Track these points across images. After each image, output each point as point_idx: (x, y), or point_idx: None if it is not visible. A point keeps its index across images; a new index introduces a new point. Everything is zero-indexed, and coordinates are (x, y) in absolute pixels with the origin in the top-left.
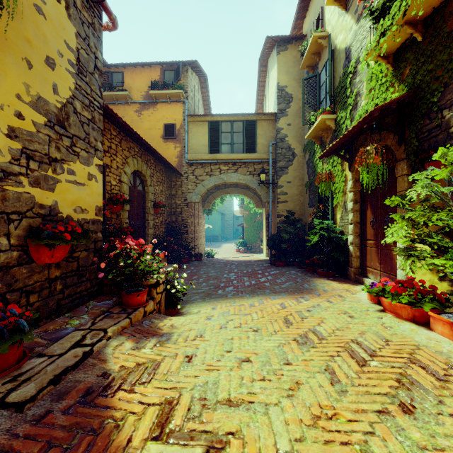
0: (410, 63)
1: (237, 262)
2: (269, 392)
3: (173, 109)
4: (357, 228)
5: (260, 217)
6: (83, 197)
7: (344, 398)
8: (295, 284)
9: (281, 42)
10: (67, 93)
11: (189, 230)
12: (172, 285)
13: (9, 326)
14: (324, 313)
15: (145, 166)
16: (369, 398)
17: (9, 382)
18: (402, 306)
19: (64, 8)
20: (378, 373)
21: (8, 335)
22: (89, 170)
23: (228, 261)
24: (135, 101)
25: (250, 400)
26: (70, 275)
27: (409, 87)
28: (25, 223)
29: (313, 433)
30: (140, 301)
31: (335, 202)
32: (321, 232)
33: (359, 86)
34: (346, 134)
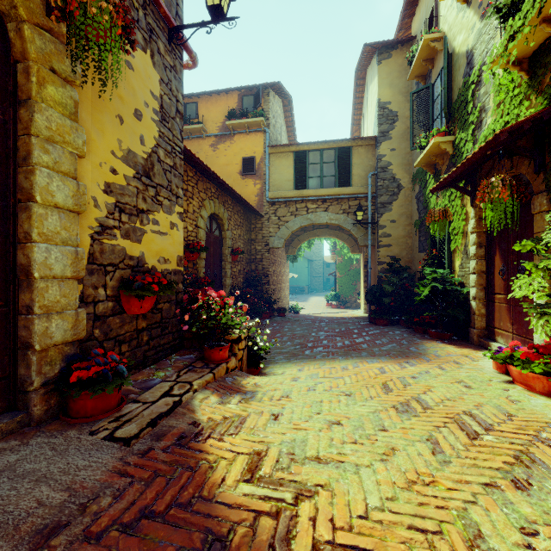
0: None
1: (328, 319)
2: (360, 454)
3: (252, 140)
4: (482, 279)
5: (357, 264)
6: (165, 247)
7: (446, 468)
8: (399, 346)
9: (383, 49)
10: (152, 143)
11: (270, 280)
12: (254, 342)
13: (112, 371)
14: (433, 381)
15: (222, 208)
16: (476, 470)
17: (114, 421)
18: (535, 376)
19: (150, 57)
20: (491, 447)
21: (111, 379)
22: (171, 219)
23: (317, 318)
24: (210, 134)
25: (340, 459)
26: (154, 327)
27: (550, 100)
28: (118, 274)
29: (407, 495)
30: (222, 357)
31: (453, 245)
32: (434, 283)
33: (484, 99)
34: (465, 163)
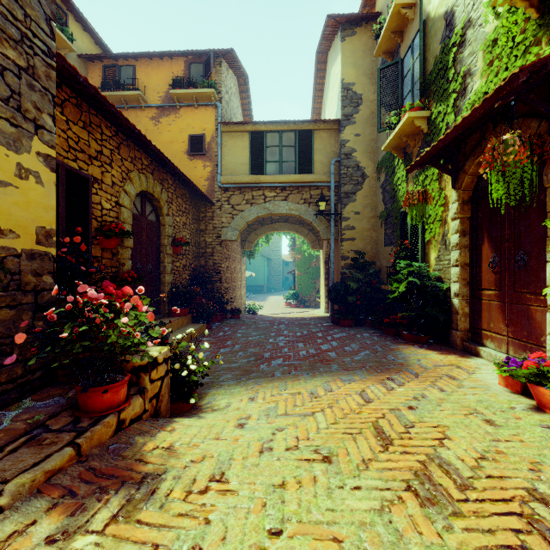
0: None
1: (287, 321)
2: None
3: (201, 115)
4: (466, 273)
5: (316, 262)
6: (3, 207)
7: None
8: (374, 354)
9: (346, 25)
10: None
11: (223, 277)
12: (184, 363)
13: None
14: (440, 415)
15: (159, 187)
16: None
17: None
18: None
19: None
20: None
21: None
22: (20, 161)
23: (276, 319)
24: (151, 104)
25: None
26: None
27: None
28: None
29: None
30: (111, 402)
31: (428, 235)
32: (411, 278)
33: (469, 62)
34: (458, 125)
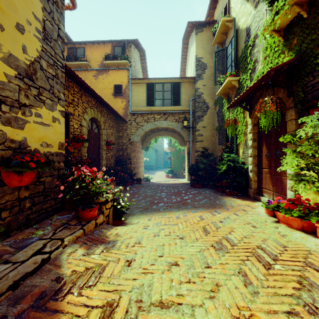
0: (297, 35)
1: (167, 185)
2: (194, 294)
3: (120, 74)
4: (255, 160)
5: (183, 152)
6: (48, 135)
7: (257, 299)
8: (209, 201)
9: (198, 26)
10: (35, 54)
11: (132, 161)
12: (118, 202)
13: None
14: (233, 224)
15: (100, 115)
16: (278, 299)
17: None
18: (293, 218)
19: None
20: (282, 275)
21: None
22: (53, 115)
23: (160, 184)
24: (93, 68)
25: (178, 301)
26: (37, 195)
27: (296, 53)
28: None
29: None
30: (92, 215)
31: (239, 140)
32: (229, 163)
33: (256, 55)
34: (248, 90)
